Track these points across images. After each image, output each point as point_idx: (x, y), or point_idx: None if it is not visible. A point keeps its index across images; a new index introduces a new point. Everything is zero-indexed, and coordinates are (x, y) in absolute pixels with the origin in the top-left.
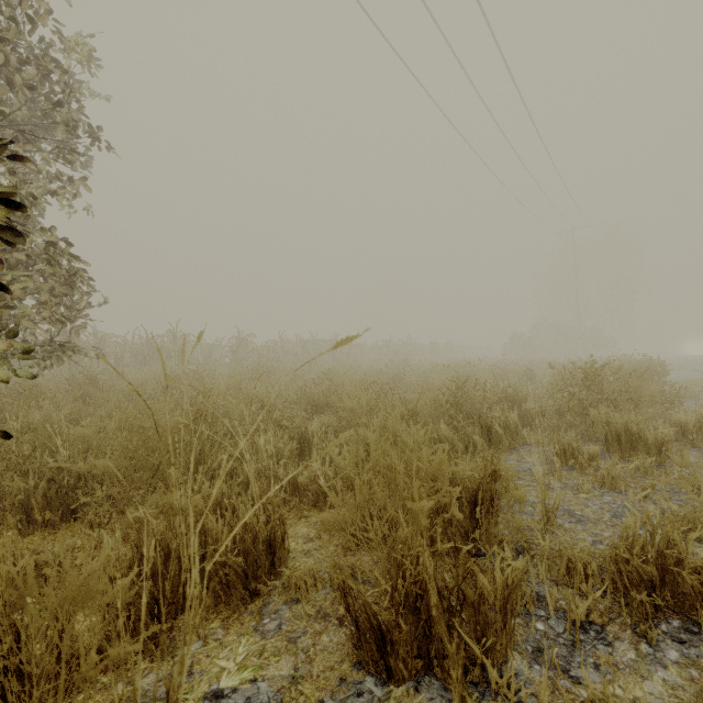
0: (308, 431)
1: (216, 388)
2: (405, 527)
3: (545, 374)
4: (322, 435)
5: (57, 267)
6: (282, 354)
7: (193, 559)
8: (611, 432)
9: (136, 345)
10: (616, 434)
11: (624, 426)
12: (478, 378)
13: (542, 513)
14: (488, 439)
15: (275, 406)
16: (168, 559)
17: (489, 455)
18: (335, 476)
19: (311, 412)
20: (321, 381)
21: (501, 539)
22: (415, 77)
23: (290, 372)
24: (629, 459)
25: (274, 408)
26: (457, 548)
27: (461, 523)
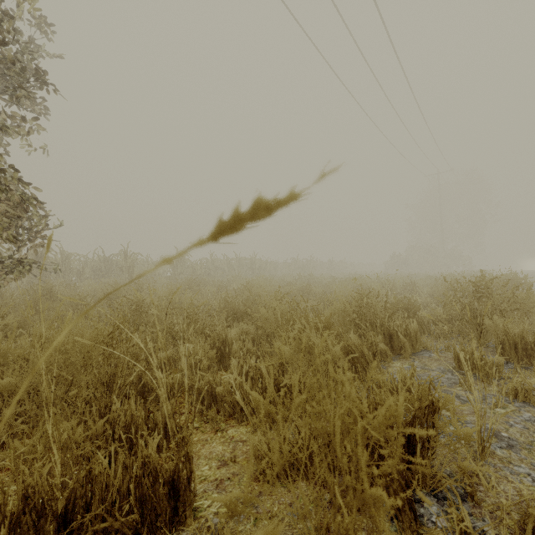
0: (227, 338)
1: (68, 317)
2: (345, 515)
3: (423, 285)
4: (240, 343)
5: (7, 192)
6: (212, 269)
7: (76, 516)
8: (509, 341)
9: (96, 262)
10: (513, 343)
11: (520, 336)
12: (374, 289)
13: (477, 443)
14: (390, 346)
15: (198, 316)
16: (42, 520)
17: (403, 368)
18: (251, 387)
19: (232, 319)
20: (242, 292)
21: (434, 474)
22: (318, 49)
23: (217, 284)
24: (533, 369)
25: (197, 317)
26: (400, 510)
27: (402, 473)
